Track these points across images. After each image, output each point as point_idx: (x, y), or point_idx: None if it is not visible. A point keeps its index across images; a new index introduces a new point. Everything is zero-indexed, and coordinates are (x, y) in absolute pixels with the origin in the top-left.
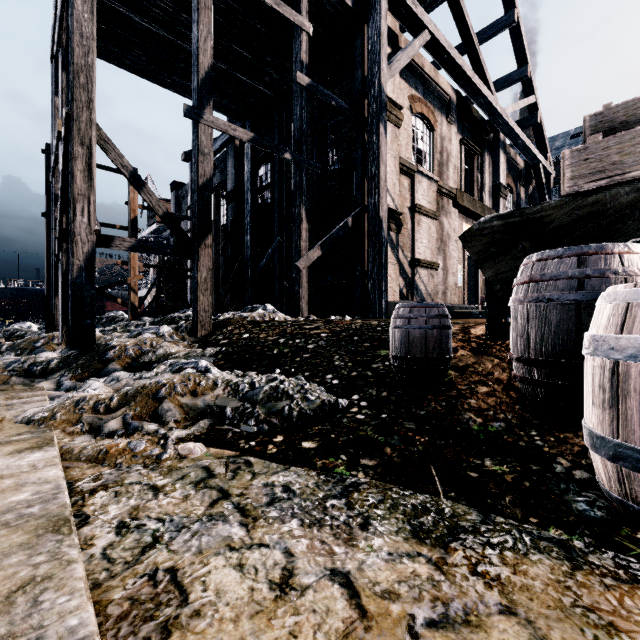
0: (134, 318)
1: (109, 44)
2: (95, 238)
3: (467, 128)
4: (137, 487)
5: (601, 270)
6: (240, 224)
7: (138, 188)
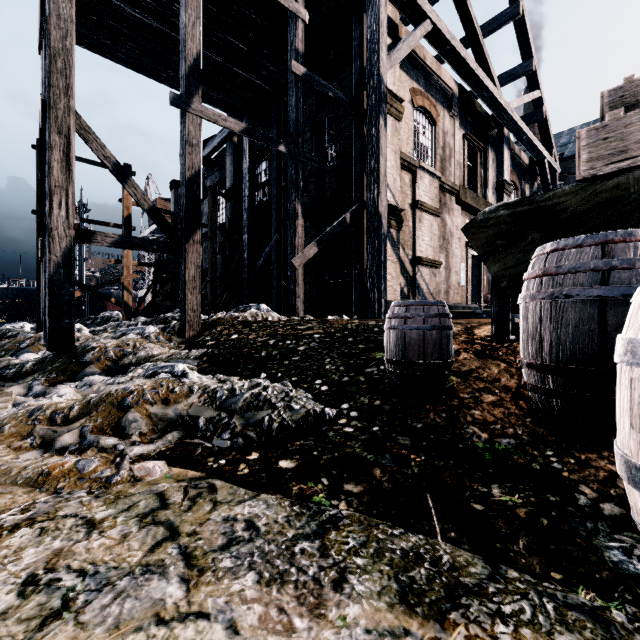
0: (128, 318)
1: (101, 36)
2: (74, 233)
3: (470, 123)
4: (70, 522)
5: (630, 260)
6: (238, 222)
7: (122, 181)
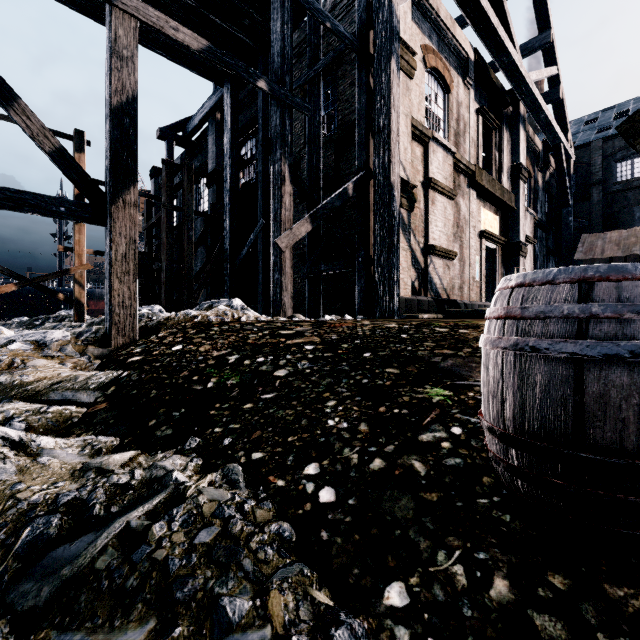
0: (80, 318)
1: None
2: None
3: (484, 97)
4: None
5: None
6: (221, 209)
7: (3, 102)
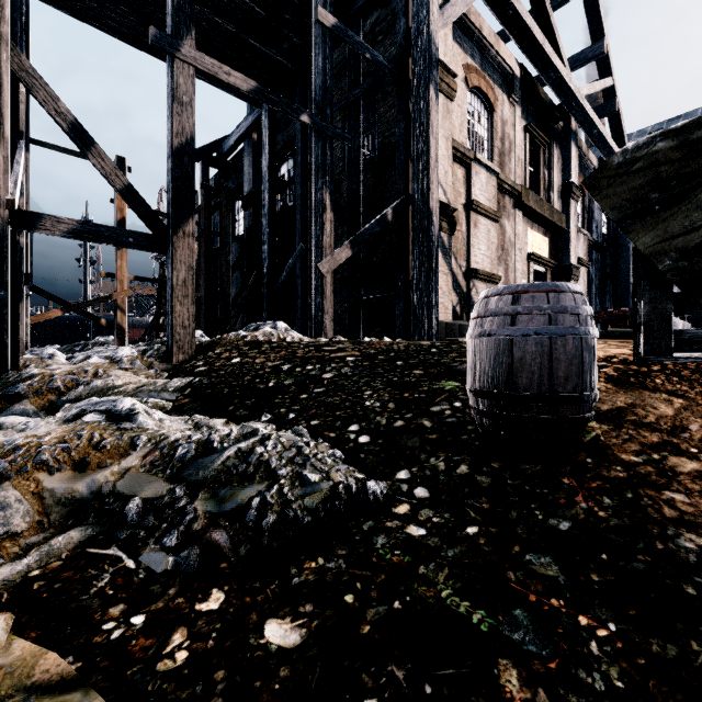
0: (121, 343)
1: None
2: (7, 213)
3: (532, 113)
4: None
5: None
6: (258, 233)
7: (83, 147)
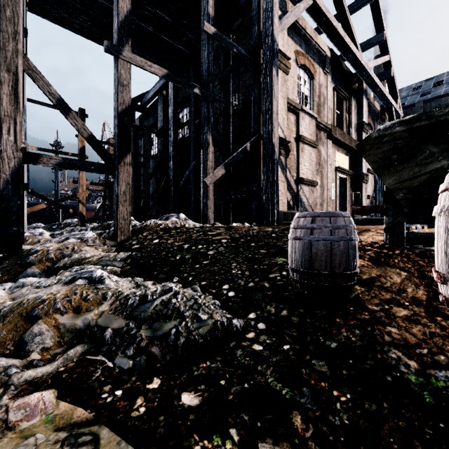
0: (82, 224)
1: (61, 11)
2: (21, 155)
3: (338, 79)
4: None
5: None
6: (166, 153)
7: (64, 113)
